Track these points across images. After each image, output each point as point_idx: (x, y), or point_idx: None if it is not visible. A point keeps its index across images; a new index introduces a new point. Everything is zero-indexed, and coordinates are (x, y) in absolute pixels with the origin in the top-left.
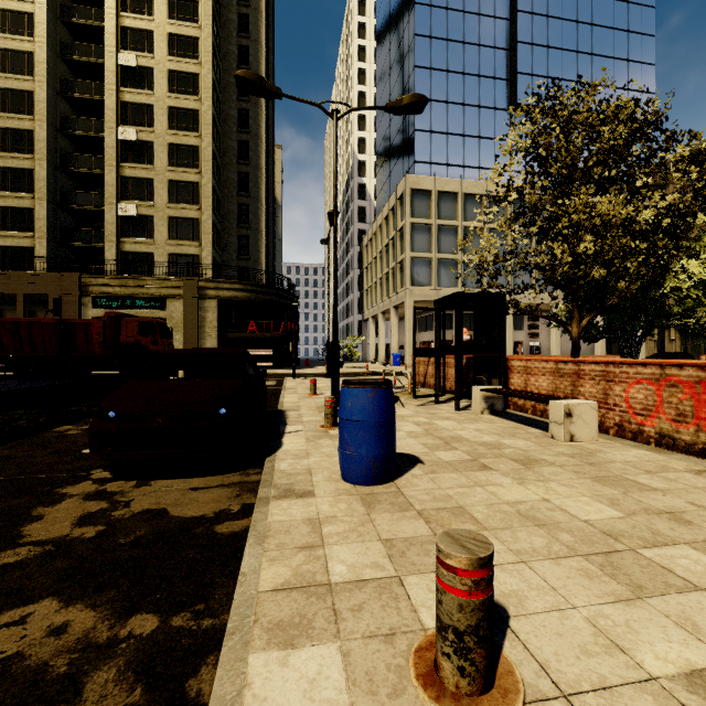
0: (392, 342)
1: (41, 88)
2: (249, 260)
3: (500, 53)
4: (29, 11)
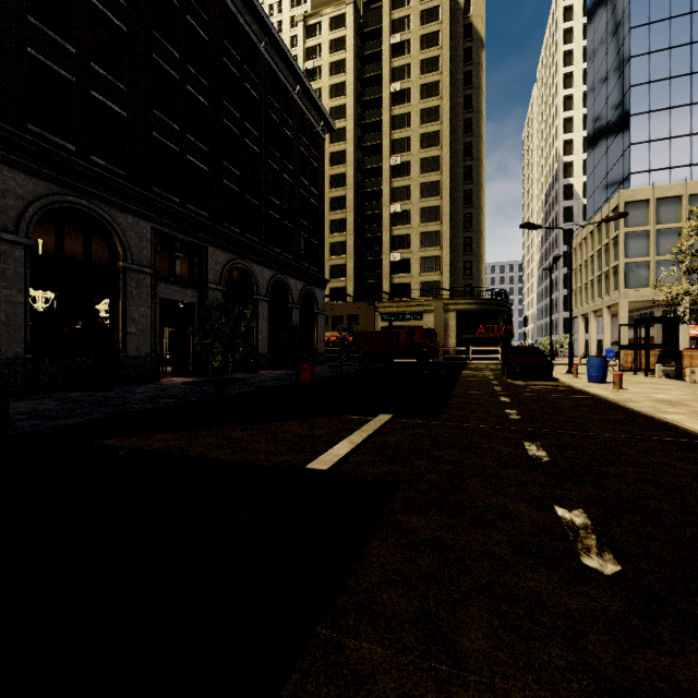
0: (604, 339)
1: (350, 193)
2: (472, 279)
3: None
4: (343, 149)
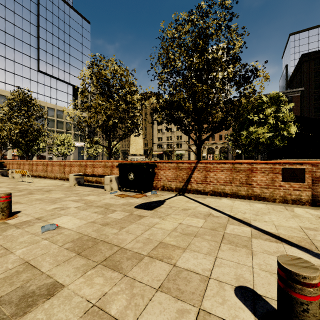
0: None
1: None
2: None
3: (33, 48)
4: None
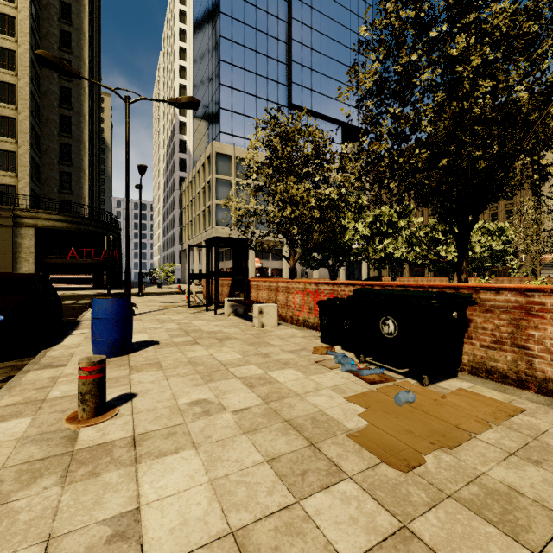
0: (203, 268)
1: None
2: (72, 194)
3: (281, 65)
4: None
